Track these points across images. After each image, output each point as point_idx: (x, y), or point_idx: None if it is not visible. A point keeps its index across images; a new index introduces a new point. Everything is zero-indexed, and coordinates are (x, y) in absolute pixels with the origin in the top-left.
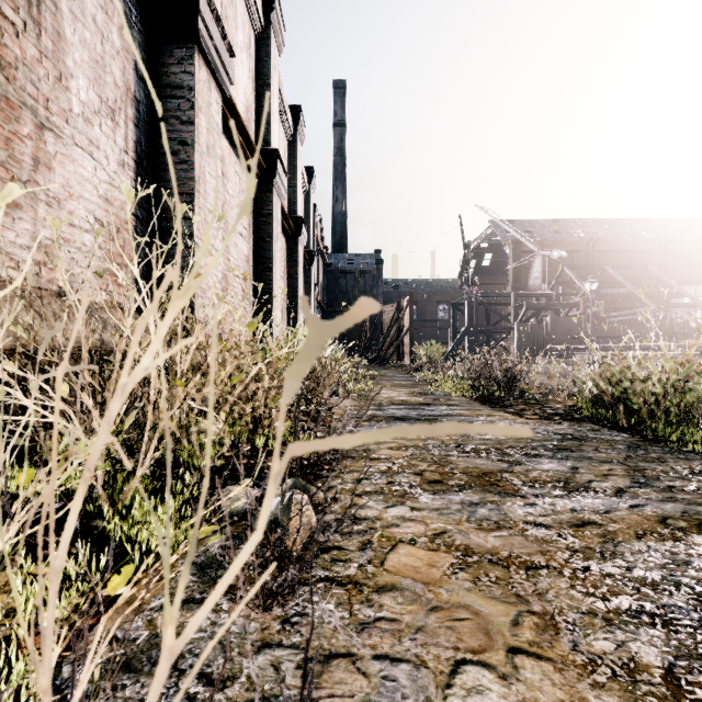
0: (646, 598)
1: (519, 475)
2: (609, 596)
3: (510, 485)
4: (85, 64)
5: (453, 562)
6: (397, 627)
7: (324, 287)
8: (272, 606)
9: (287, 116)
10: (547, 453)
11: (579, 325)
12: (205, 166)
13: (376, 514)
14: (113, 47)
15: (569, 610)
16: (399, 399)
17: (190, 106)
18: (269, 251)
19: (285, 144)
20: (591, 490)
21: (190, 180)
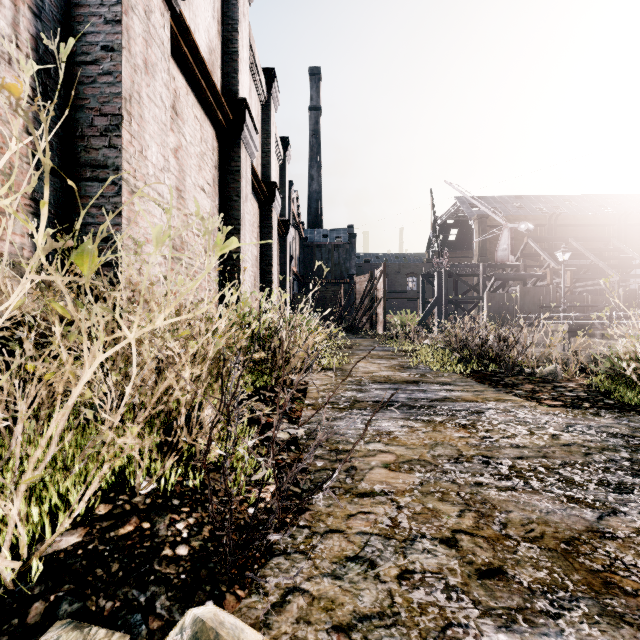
0: None
1: (637, 549)
2: None
3: None
4: None
5: None
6: None
7: (300, 260)
8: None
9: (260, 77)
10: (635, 481)
11: (548, 294)
12: (141, 85)
13: None
14: None
15: None
16: (381, 375)
17: (116, 0)
18: (236, 211)
19: (258, 107)
20: None
21: (116, 96)
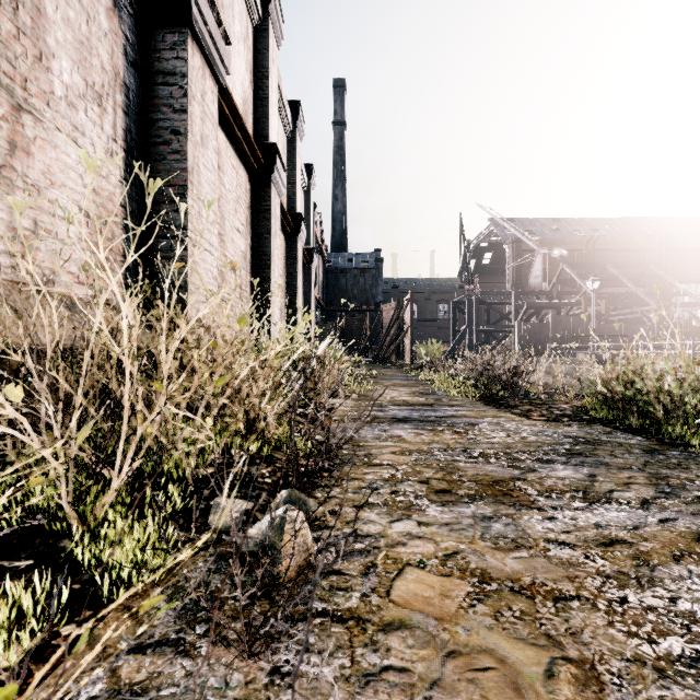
0: (699, 639)
1: (533, 483)
2: (655, 636)
3: (525, 495)
4: (68, 44)
5: (469, 590)
6: (408, 681)
7: (323, 286)
8: (259, 653)
9: (286, 111)
10: (561, 458)
11: (580, 324)
12: (199, 157)
13: (380, 531)
14: (100, 29)
15: (612, 656)
16: (401, 399)
17: (183, 94)
18: (267, 248)
19: (284, 140)
20: (614, 502)
21: (183, 171)
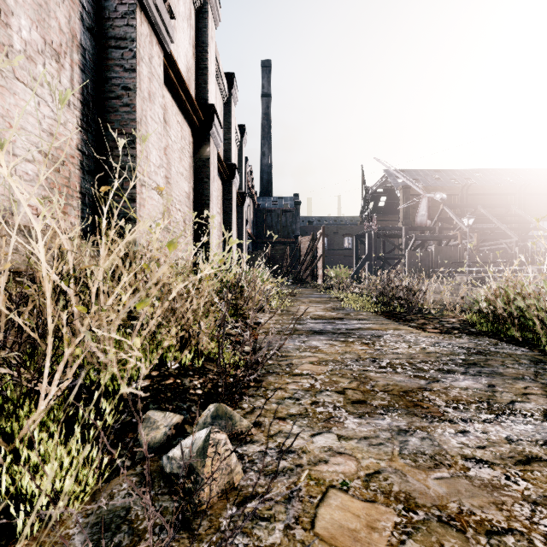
0: None
1: (439, 394)
2: None
3: (434, 406)
4: (27, 5)
5: (396, 521)
6: None
7: (254, 223)
8: None
9: (223, 81)
10: (459, 368)
11: (458, 252)
12: (147, 110)
13: (302, 445)
14: None
15: None
16: (316, 314)
17: (132, 56)
18: (207, 190)
19: (221, 104)
20: (518, 413)
21: (132, 121)
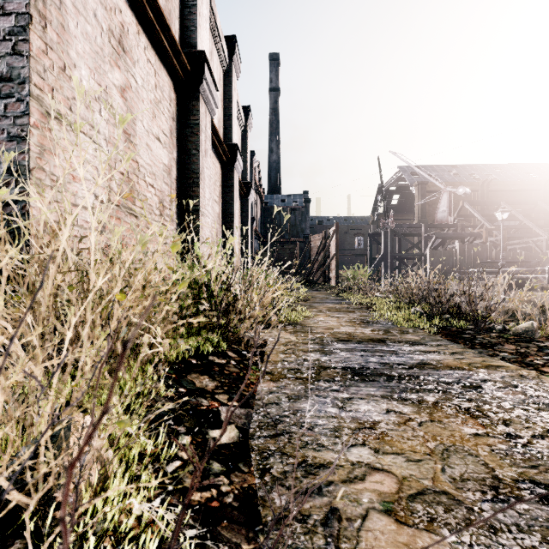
0: None
1: None
2: None
3: None
4: None
5: None
6: None
7: (261, 222)
8: None
9: (222, 42)
10: None
11: (485, 251)
12: None
13: None
14: None
15: None
16: (343, 331)
17: None
18: (195, 165)
19: (220, 72)
20: None
21: None
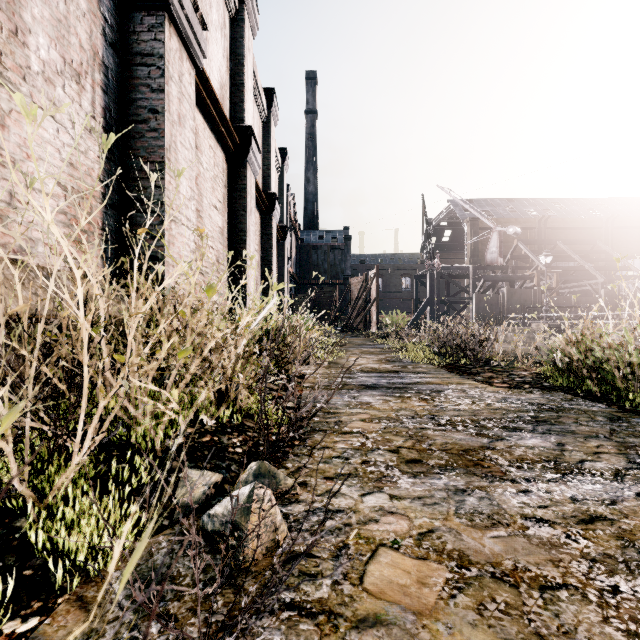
0: None
1: (503, 453)
2: None
3: (496, 465)
4: (45, 21)
5: (448, 577)
6: None
7: (296, 261)
8: None
9: (262, 98)
10: (527, 426)
11: (534, 295)
12: (176, 135)
13: (351, 505)
14: (78, 8)
15: None
16: (369, 367)
17: (160, 74)
18: (243, 224)
19: (260, 124)
20: (587, 473)
21: (160, 148)
